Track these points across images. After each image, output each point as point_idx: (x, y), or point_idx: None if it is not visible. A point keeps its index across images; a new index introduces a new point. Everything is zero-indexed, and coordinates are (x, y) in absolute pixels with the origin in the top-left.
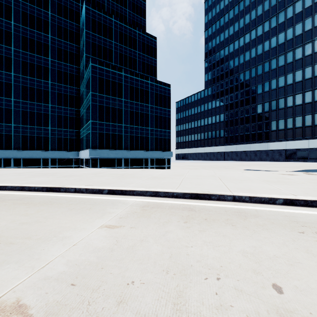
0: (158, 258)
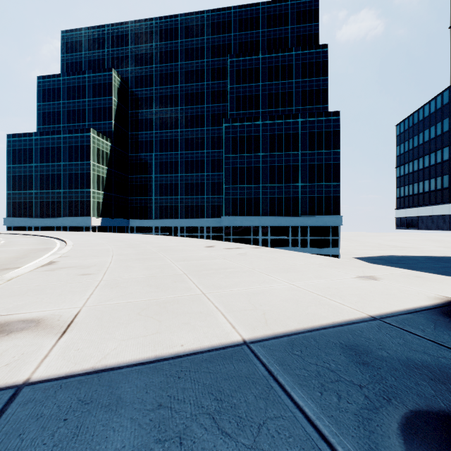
0: (3, 250)
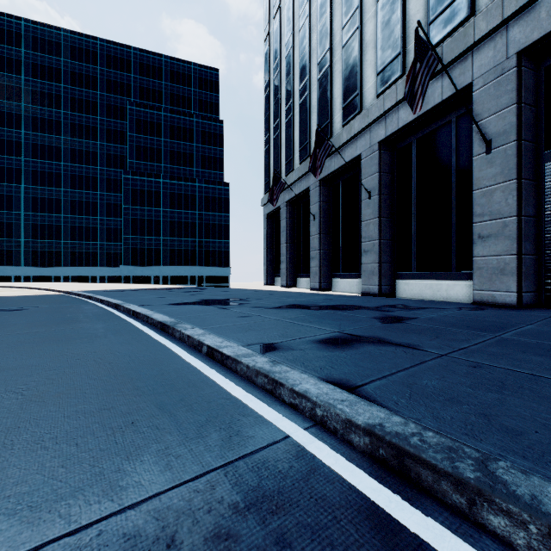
0: None
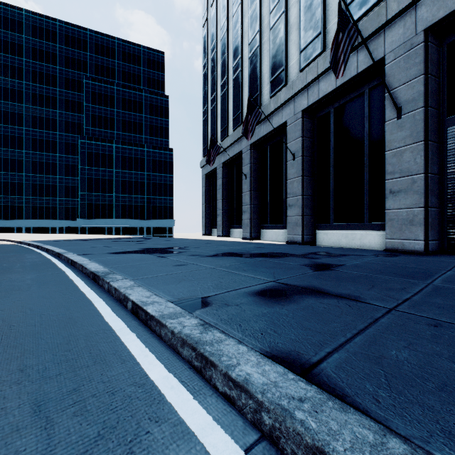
0: None
